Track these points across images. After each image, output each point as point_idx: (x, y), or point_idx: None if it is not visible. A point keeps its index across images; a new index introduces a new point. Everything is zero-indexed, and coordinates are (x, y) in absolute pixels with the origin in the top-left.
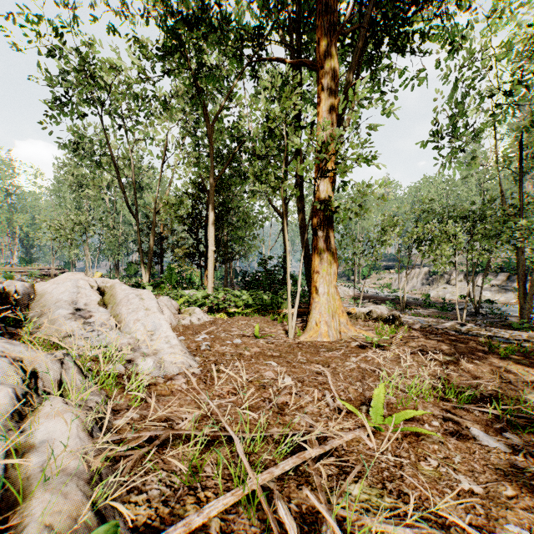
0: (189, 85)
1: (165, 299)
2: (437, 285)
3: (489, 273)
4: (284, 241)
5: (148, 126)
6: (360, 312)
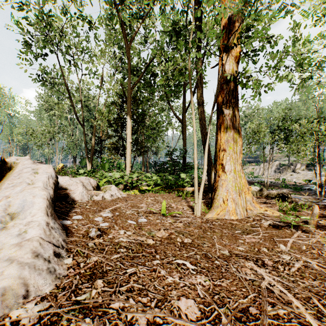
0: (108, 2)
1: (83, 178)
2: (286, 173)
3: (324, 164)
4: (183, 139)
5: (89, 62)
6: (252, 190)
